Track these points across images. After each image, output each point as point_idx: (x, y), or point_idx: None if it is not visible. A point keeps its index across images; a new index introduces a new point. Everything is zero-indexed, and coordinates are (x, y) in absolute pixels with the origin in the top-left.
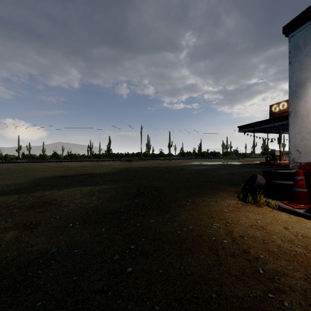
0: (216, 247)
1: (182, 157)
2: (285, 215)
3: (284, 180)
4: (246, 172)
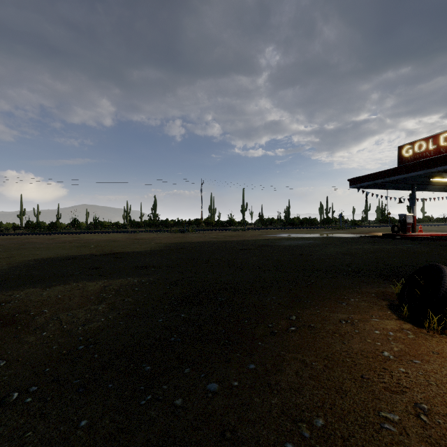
0: None
1: (262, 226)
2: None
3: None
4: (370, 251)
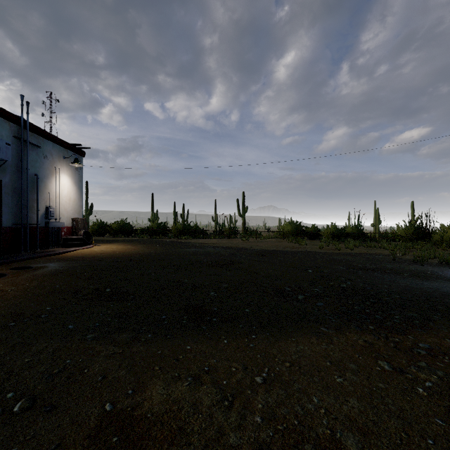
0: None
1: None
2: None
3: None
4: None
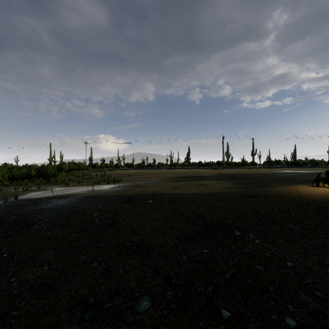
0: (290, 192)
1: (269, 166)
2: None
3: None
4: None
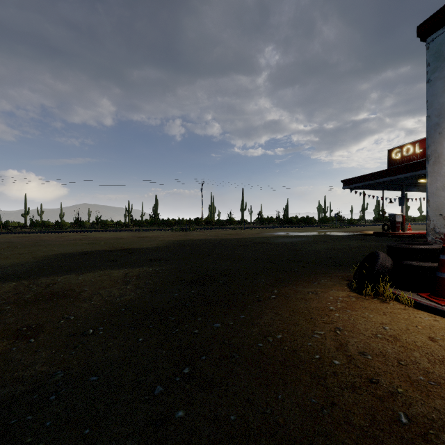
0: (323, 371)
1: (261, 225)
2: (427, 316)
3: (422, 261)
4: (355, 247)
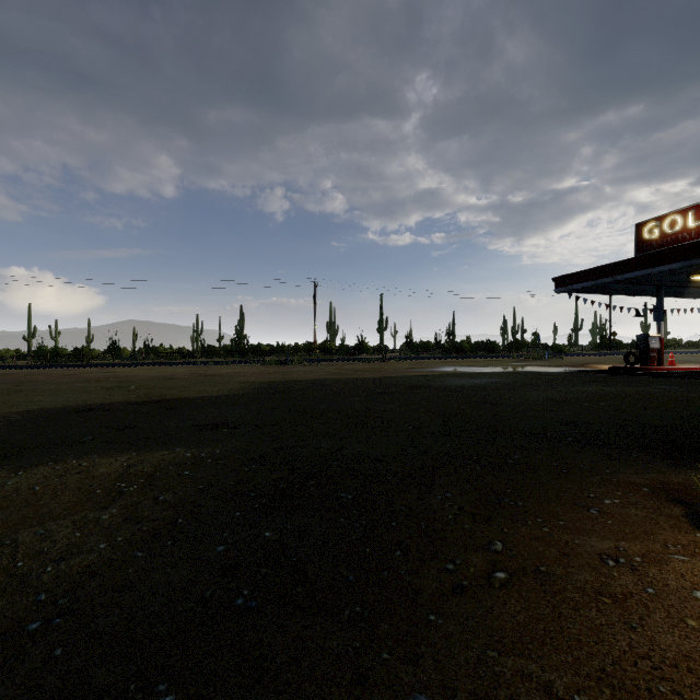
0: None
1: (412, 355)
2: None
3: None
4: (601, 396)
